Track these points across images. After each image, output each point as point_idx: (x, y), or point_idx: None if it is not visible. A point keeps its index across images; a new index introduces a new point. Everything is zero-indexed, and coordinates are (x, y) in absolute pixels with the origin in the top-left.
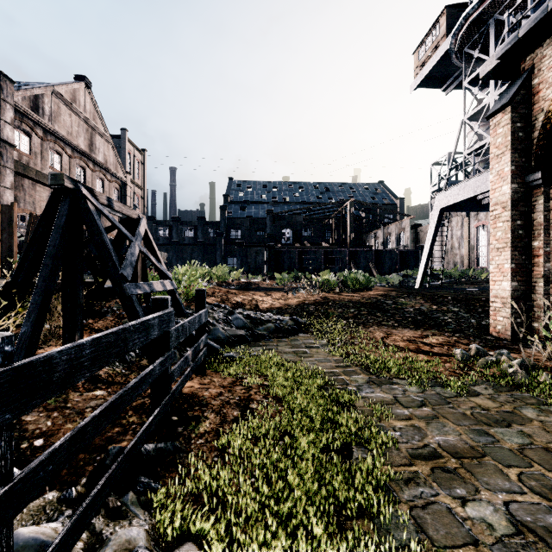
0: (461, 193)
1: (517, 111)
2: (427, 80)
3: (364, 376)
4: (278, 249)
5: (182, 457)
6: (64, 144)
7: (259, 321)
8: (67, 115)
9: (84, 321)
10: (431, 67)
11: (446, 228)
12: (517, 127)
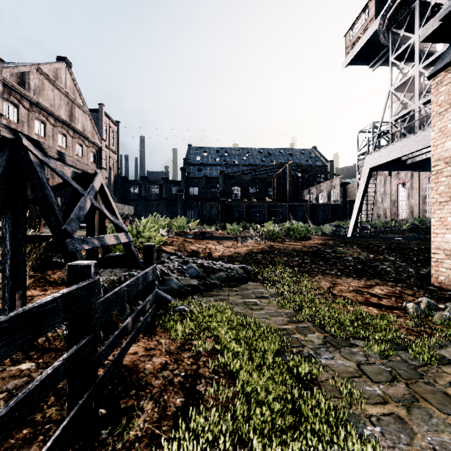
0: (388, 154)
1: None
2: (357, 58)
3: (319, 335)
4: (228, 203)
5: None
6: (47, 114)
7: (211, 270)
8: (50, 90)
9: (42, 272)
10: (361, 46)
11: (371, 185)
12: None
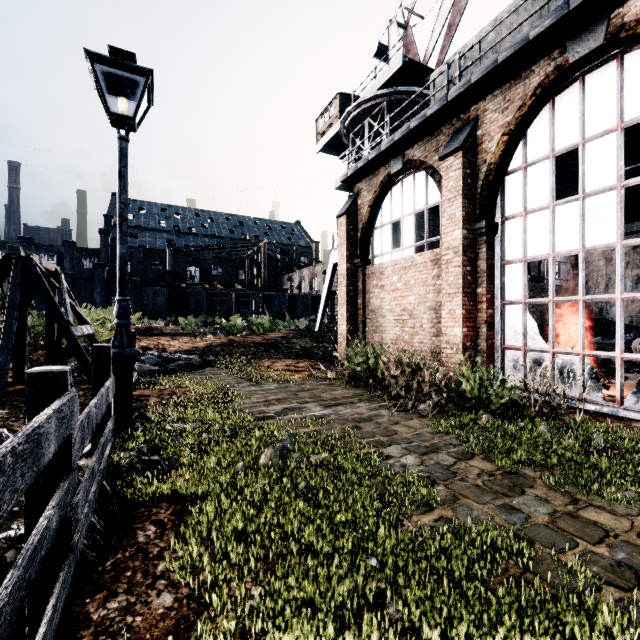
0: None
1: (350, 218)
2: (327, 148)
3: (248, 383)
4: (182, 290)
5: (146, 409)
6: None
7: (170, 359)
8: None
9: None
10: (328, 140)
11: None
12: (350, 228)
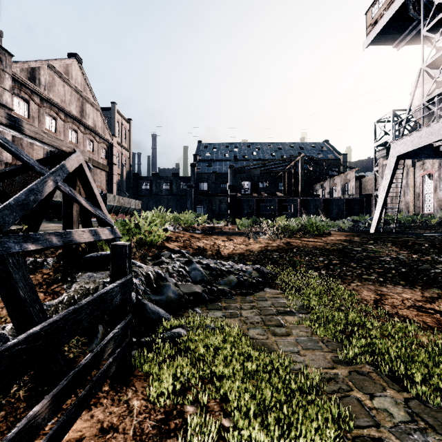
0: (421, 139)
1: None
2: (379, 37)
3: (394, 396)
4: (238, 198)
5: None
6: (58, 110)
7: (219, 272)
8: (61, 85)
9: None
10: (386, 22)
11: None
12: None
